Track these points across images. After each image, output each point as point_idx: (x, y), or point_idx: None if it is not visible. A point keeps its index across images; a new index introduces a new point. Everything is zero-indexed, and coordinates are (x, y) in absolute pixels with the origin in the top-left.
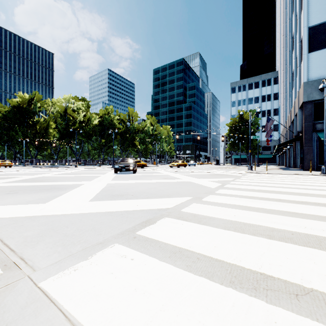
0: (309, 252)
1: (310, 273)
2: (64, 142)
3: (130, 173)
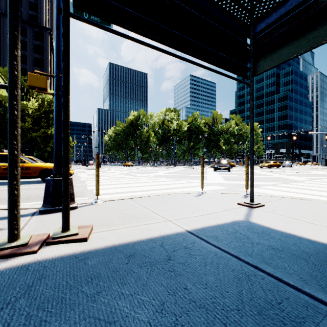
0: (326, 193)
1: (319, 194)
2: (162, 147)
3: (225, 171)
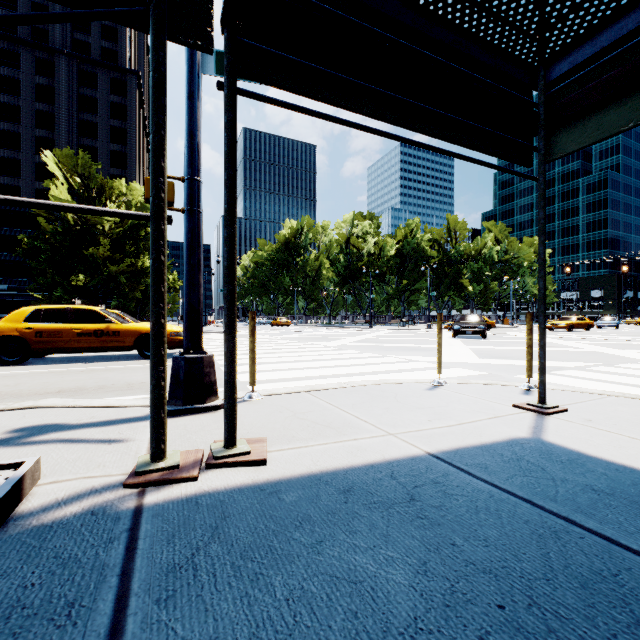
0: None
1: None
2: (346, 288)
3: (477, 338)
